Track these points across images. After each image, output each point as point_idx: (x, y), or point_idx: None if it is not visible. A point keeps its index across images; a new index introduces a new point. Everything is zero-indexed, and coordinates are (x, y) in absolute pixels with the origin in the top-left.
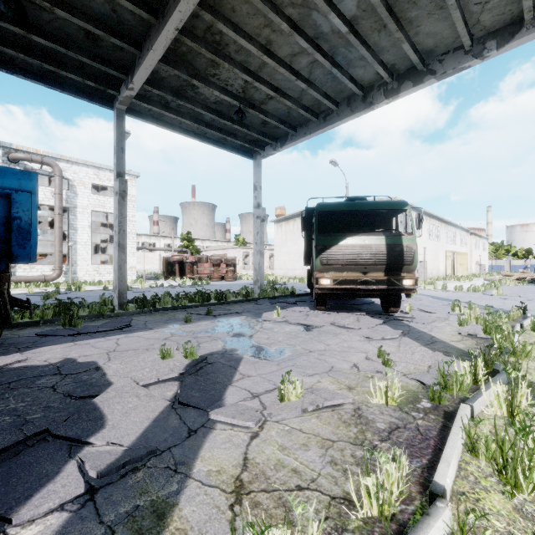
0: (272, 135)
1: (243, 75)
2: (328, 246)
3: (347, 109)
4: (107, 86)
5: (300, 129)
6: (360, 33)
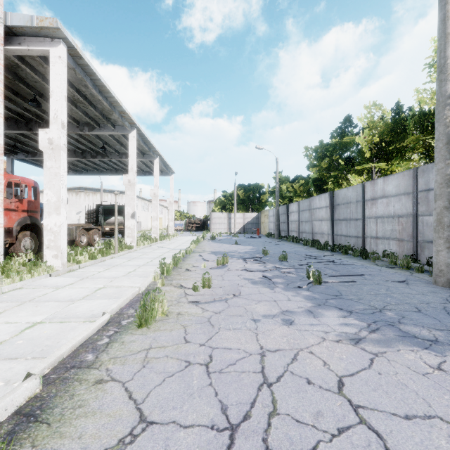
0: (75, 169)
1: (77, 162)
2: (108, 219)
3: (110, 172)
4: (13, 153)
5: (90, 171)
6: (117, 163)
